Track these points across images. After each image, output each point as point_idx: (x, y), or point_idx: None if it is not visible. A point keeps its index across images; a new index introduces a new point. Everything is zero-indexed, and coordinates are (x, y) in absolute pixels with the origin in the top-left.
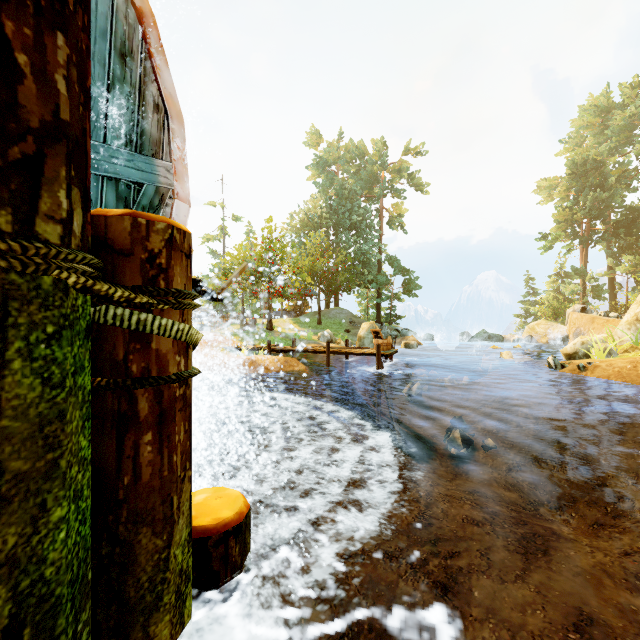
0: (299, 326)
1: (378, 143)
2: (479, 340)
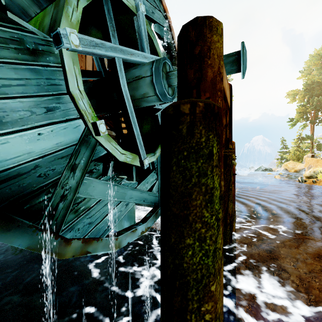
0: None
1: None
2: (260, 170)
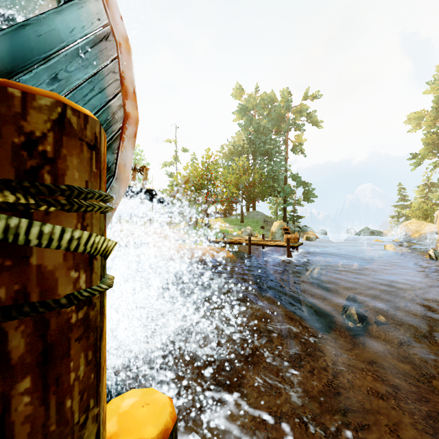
0: (228, 224)
1: (284, 92)
2: (363, 235)
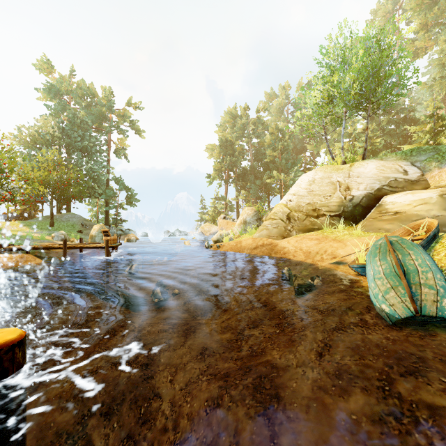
0: (30, 228)
1: (107, 91)
2: (175, 235)
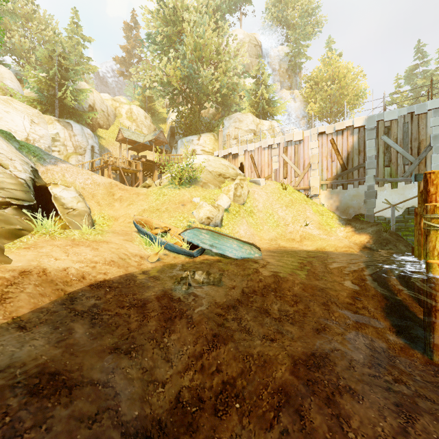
0: None
1: None
2: None
